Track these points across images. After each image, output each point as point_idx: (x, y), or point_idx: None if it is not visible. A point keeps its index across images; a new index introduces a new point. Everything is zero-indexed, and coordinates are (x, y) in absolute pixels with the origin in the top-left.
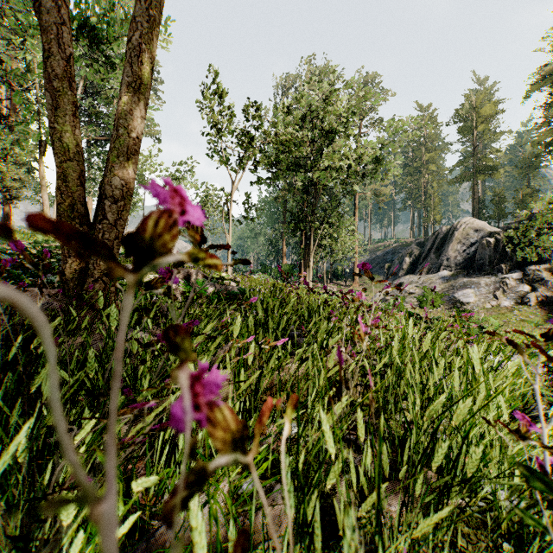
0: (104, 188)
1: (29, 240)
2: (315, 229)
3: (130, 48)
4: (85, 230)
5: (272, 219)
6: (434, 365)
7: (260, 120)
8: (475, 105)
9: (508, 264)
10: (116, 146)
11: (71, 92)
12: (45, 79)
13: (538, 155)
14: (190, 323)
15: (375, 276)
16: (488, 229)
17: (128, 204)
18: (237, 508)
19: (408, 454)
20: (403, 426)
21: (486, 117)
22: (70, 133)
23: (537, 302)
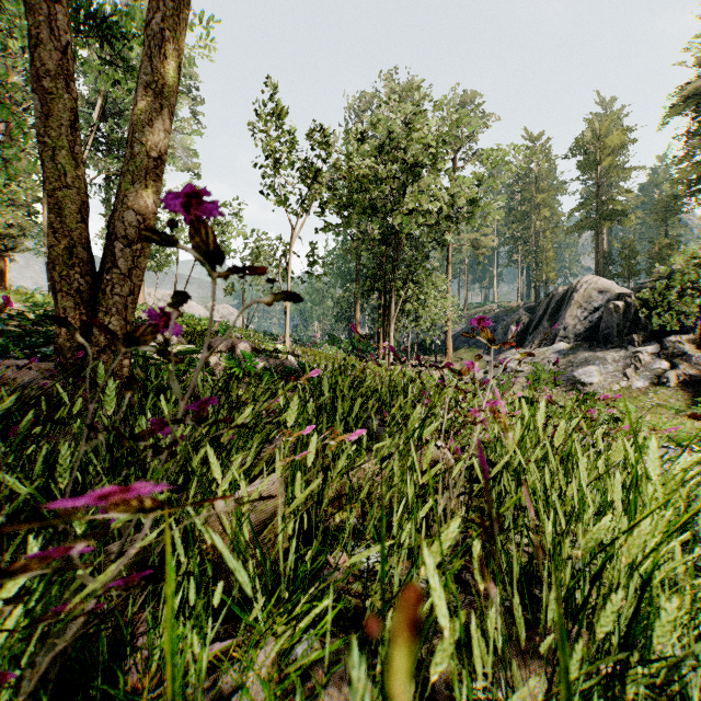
0: (113, 226)
1: (28, 303)
2: (397, 289)
3: (150, 36)
4: (89, 282)
5: (342, 277)
6: (580, 468)
7: (327, 148)
8: (599, 134)
9: (641, 335)
10: (130, 169)
11: (68, 95)
12: (32, 77)
13: (679, 196)
14: (204, 402)
15: (473, 349)
16: (616, 290)
17: (147, 247)
18: (286, 687)
19: (552, 609)
20: (528, 552)
21: (612, 149)
22: (67, 150)
23: (677, 383)
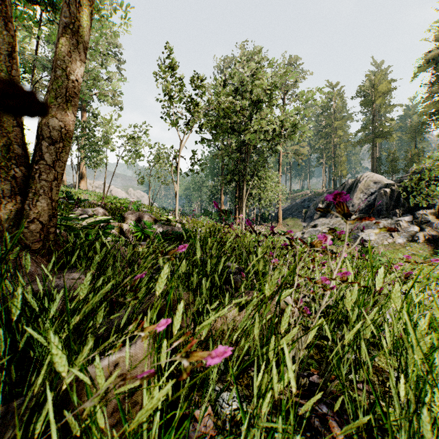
0: (41, 129)
1: None
2: (247, 181)
3: None
4: (23, 171)
5: (213, 173)
6: None
7: (202, 89)
8: (374, 83)
9: (401, 210)
10: (53, 87)
11: (7, 32)
12: None
13: (424, 123)
14: None
15: (295, 219)
16: (385, 181)
17: (67, 146)
18: None
19: None
20: (369, 401)
21: (382, 93)
22: (6, 73)
23: (424, 240)
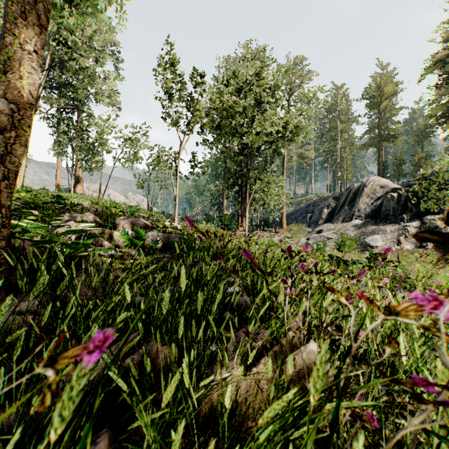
0: None
1: None
2: (251, 185)
3: None
4: None
5: (215, 177)
6: None
7: (203, 86)
8: (380, 85)
9: (409, 215)
10: (1, 58)
11: None
12: None
13: (431, 126)
14: None
15: (299, 224)
16: (391, 186)
17: (23, 136)
18: None
19: None
20: None
21: (388, 95)
22: None
23: (433, 246)
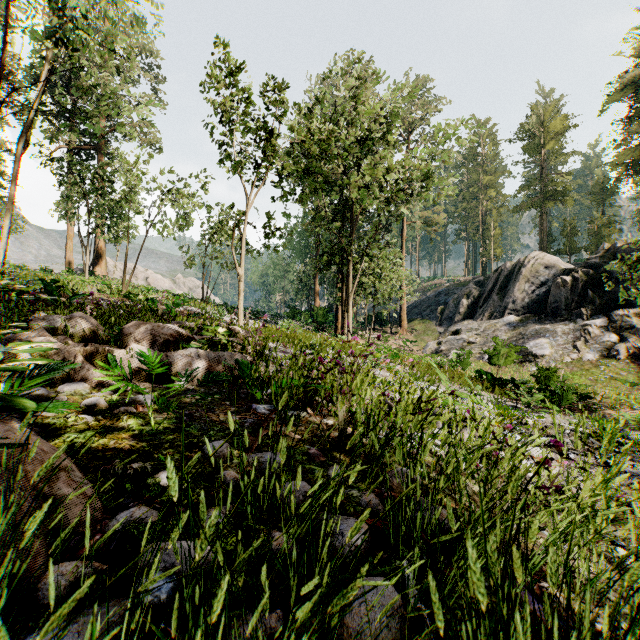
0: None
1: None
2: (356, 263)
3: None
4: None
5: (302, 252)
6: None
7: (283, 105)
8: (543, 119)
9: (589, 308)
10: None
11: None
12: None
13: (617, 178)
14: None
15: (426, 321)
16: (561, 265)
17: None
18: None
19: None
20: None
21: (555, 134)
22: None
23: (627, 355)
